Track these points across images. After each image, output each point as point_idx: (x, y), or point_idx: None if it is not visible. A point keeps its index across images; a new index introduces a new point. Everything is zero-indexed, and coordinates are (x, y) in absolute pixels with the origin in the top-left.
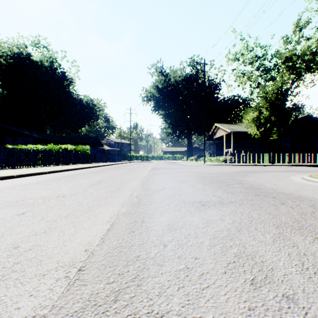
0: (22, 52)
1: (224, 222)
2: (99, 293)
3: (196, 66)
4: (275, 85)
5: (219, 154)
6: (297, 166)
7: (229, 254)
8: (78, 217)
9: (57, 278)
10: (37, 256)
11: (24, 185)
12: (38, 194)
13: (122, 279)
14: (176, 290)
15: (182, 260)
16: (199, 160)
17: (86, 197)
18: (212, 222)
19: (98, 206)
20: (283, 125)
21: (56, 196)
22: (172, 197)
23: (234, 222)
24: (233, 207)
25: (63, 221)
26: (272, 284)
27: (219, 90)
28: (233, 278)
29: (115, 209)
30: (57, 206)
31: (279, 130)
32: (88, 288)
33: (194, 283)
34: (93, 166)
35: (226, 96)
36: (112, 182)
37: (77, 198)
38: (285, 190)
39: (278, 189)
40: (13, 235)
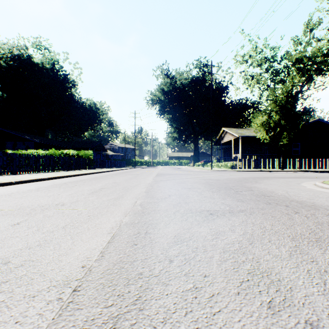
0: (22, 54)
1: (235, 234)
2: (95, 319)
3: (202, 69)
4: (285, 88)
5: (227, 159)
6: (308, 172)
7: (242, 271)
8: (77, 228)
9: (49, 300)
10: (28, 274)
11: (22, 192)
12: (36, 202)
13: (122, 302)
14: (183, 316)
15: (190, 278)
16: (206, 166)
17: (87, 205)
18: (222, 233)
19: (99, 216)
20: (293, 130)
21: (55, 204)
22: (178, 205)
23: (245, 234)
24: (244, 216)
25: (60, 233)
26: (292, 308)
27: (227, 93)
28: (247, 300)
29: (117, 219)
30: (55, 216)
31: (289, 134)
32: (82, 313)
33: (204, 306)
34: (96, 172)
35: (234, 99)
36: (114, 188)
37: (77, 206)
38: (298, 198)
39: (291, 197)
40: (4, 248)
